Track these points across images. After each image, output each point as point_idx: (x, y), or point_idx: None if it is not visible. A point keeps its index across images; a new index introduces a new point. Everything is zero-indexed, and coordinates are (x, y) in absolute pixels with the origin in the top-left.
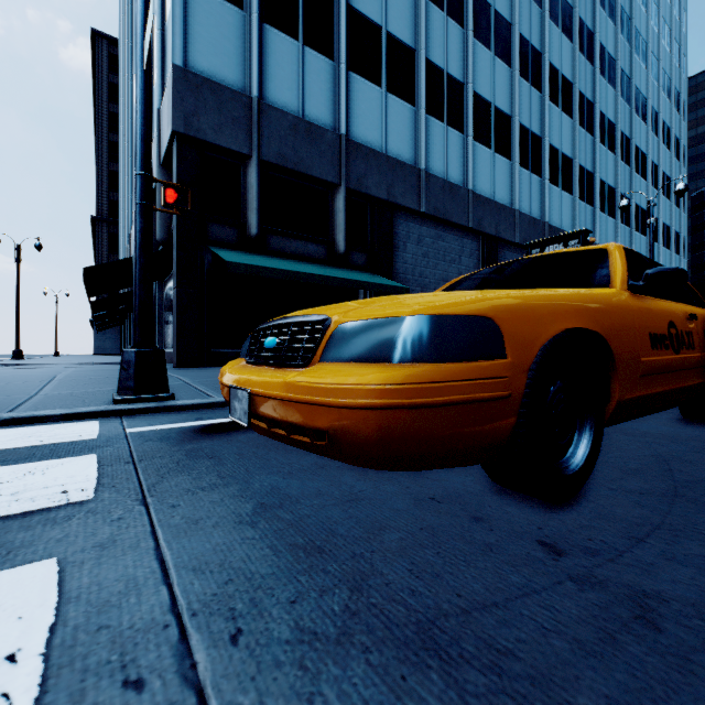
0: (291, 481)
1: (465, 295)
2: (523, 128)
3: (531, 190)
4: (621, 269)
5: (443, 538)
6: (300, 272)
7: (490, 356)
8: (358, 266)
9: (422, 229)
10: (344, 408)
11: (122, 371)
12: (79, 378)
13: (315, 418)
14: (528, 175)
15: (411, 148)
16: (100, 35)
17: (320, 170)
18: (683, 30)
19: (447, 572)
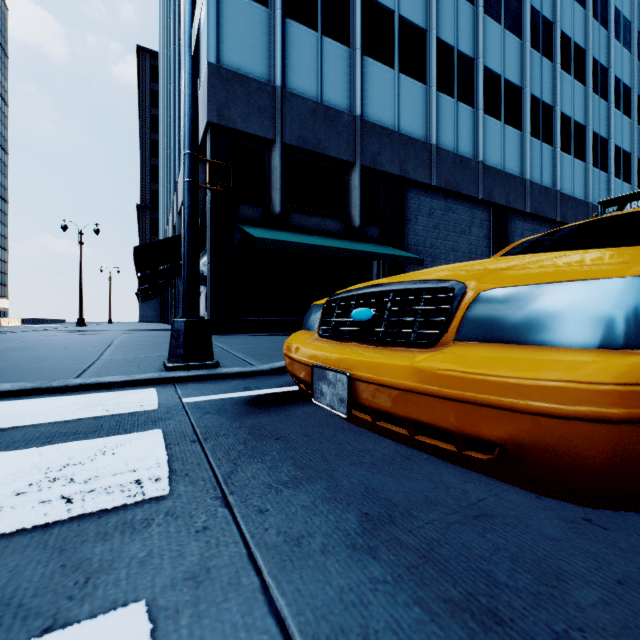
0: (383, 479)
1: None
2: (534, 98)
3: (542, 159)
4: None
5: None
6: (320, 246)
7: None
8: (372, 239)
9: (433, 202)
10: (545, 416)
11: (173, 340)
12: (132, 344)
13: (478, 423)
14: (539, 145)
15: (422, 124)
16: (144, 50)
17: (336, 150)
18: None
19: None
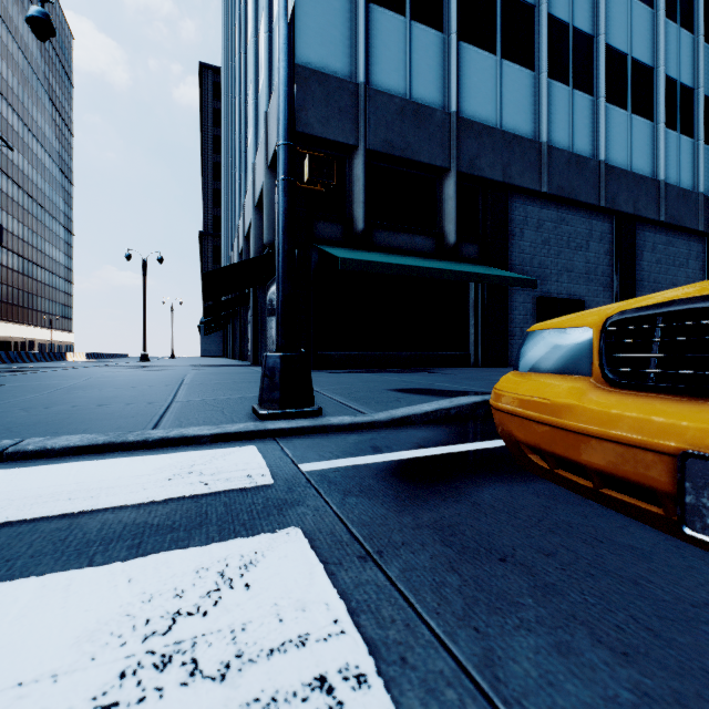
0: None
1: None
2: (669, 80)
3: (679, 154)
4: None
5: None
6: (414, 266)
7: None
8: (469, 258)
9: (542, 212)
10: None
11: (266, 380)
12: (205, 382)
13: None
14: (675, 137)
15: (529, 119)
16: (206, 67)
17: (428, 154)
18: None
19: None
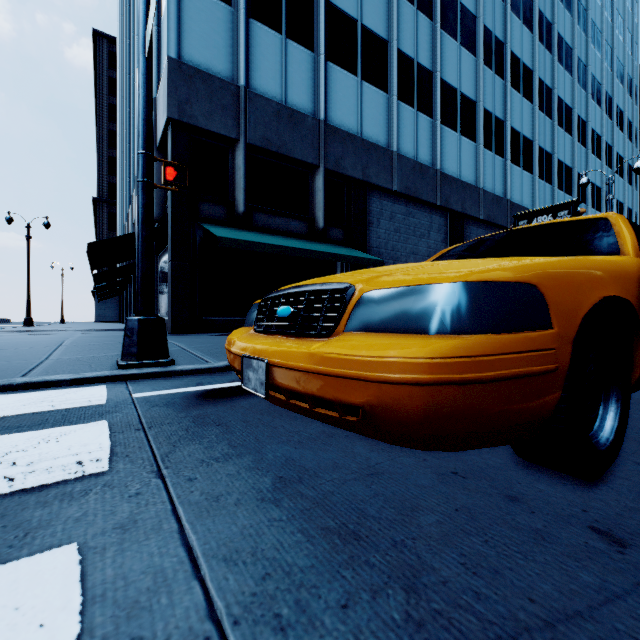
0: (304, 452)
1: (495, 262)
2: (487, 112)
3: (494, 169)
4: (630, 237)
5: (484, 522)
6: (284, 246)
7: (537, 326)
8: (336, 240)
9: (394, 206)
10: (385, 383)
11: (126, 338)
12: (85, 344)
13: (348, 392)
14: (491, 156)
15: (384, 131)
16: (101, 35)
17: (301, 152)
18: (635, 20)
19: (506, 567)
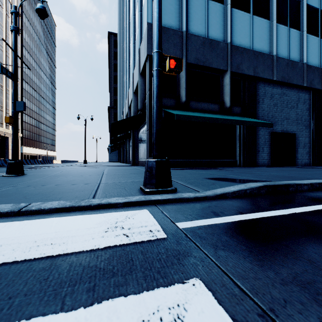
0: None
1: None
2: None
3: None
4: None
5: None
6: (211, 117)
7: None
8: (236, 113)
9: (273, 90)
10: None
11: (148, 173)
12: (113, 173)
13: None
14: None
15: (267, 44)
16: (111, 33)
17: (216, 64)
18: None
19: None
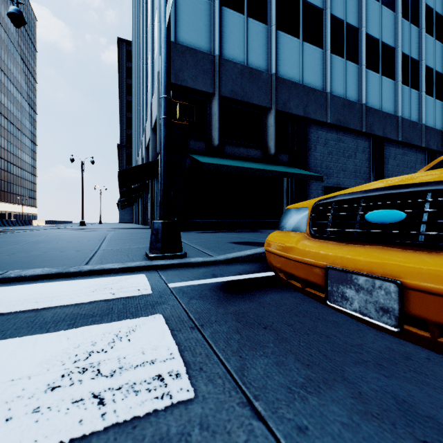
0: (404, 386)
1: None
2: (404, 55)
3: (410, 100)
4: None
5: None
6: (248, 168)
7: None
8: (283, 162)
9: (327, 135)
10: None
11: (153, 236)
12: (119, 238)
13: None
14: (408, 90)
15: (320, 78)
16: (122, 41)
17: (258, 99)
18: None
19: None
